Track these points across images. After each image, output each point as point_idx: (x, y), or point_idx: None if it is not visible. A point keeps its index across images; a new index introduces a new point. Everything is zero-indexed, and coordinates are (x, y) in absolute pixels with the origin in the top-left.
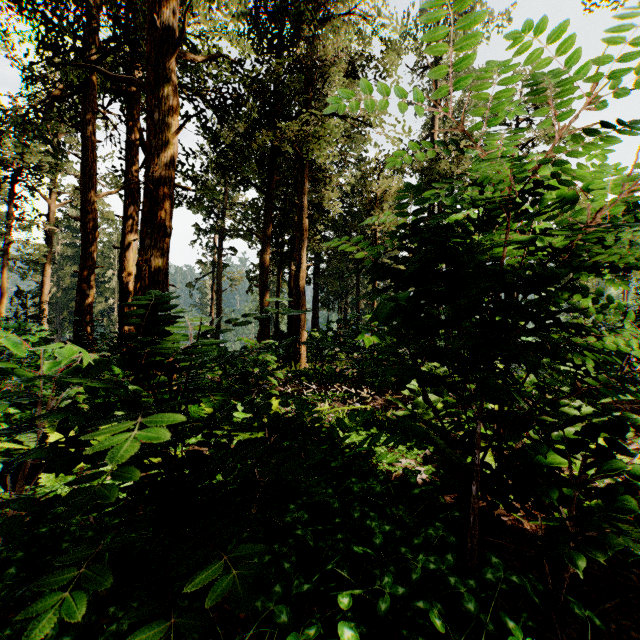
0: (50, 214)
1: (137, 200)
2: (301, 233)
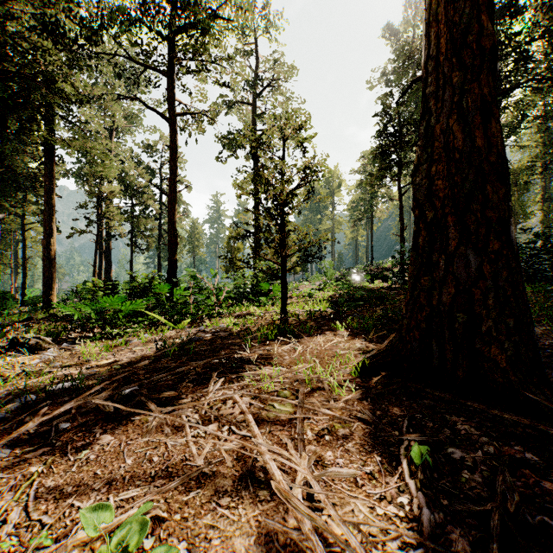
0: None
1: None
2: (52, 208)
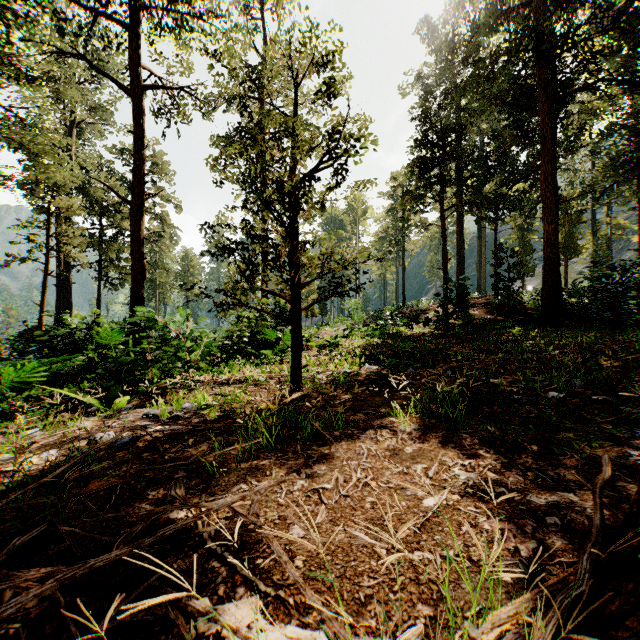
0: None
1: None
2: None
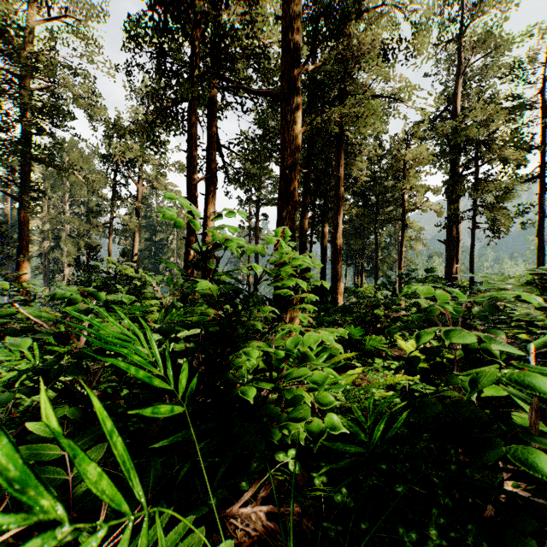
0: (138, 195)
1: (215, 181)
2: (338, 200)
